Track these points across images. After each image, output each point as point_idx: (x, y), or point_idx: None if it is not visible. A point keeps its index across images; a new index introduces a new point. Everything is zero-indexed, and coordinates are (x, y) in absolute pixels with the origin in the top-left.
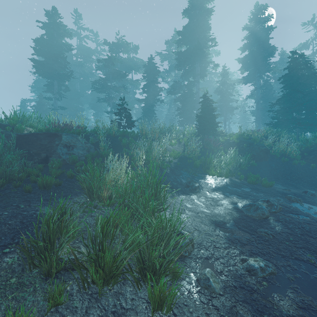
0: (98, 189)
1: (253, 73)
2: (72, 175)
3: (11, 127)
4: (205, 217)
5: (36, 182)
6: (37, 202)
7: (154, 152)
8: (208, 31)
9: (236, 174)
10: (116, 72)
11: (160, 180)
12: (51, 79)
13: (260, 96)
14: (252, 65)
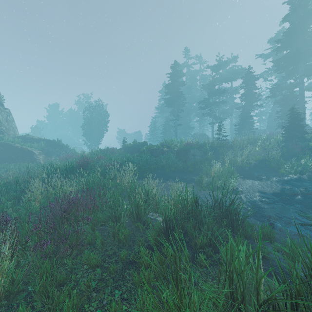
0: (209, 173)
1: None
2: (197, 168)
3: (170, 146)
4: (257, 189)
5: (186, 170)
6: (190, 175)
7: (237, 158)
8: None
9: None
10: (216, 90)
11: (233, 171)
12: (173, 107)
13: None
14: None
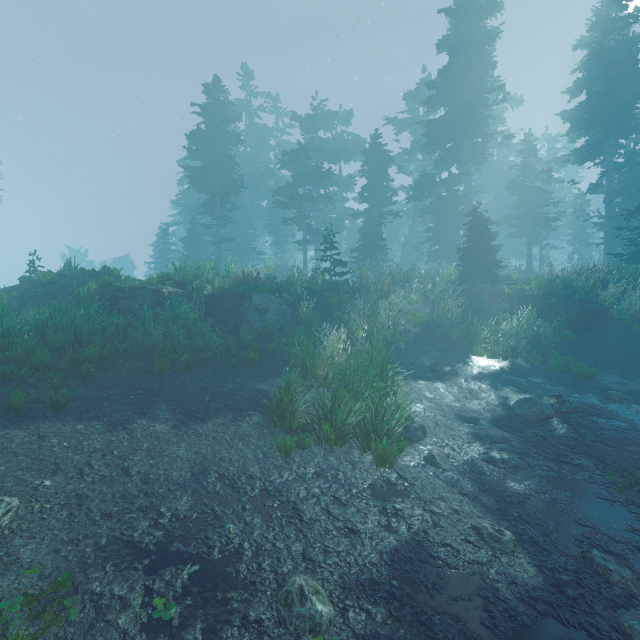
0: (313, 367)
1: (599, 138)
2: (272, 350)
3: (188, 284)
4: (450, 410)
5: (237, 357)
6: (248, 378)
7: (381, 319)
8: (489, 75)
9: (529, 354)
10: (313, 170)
11: (387, 358)
12: (211, 194)
13: (617, 186)
14: (596, 123)
